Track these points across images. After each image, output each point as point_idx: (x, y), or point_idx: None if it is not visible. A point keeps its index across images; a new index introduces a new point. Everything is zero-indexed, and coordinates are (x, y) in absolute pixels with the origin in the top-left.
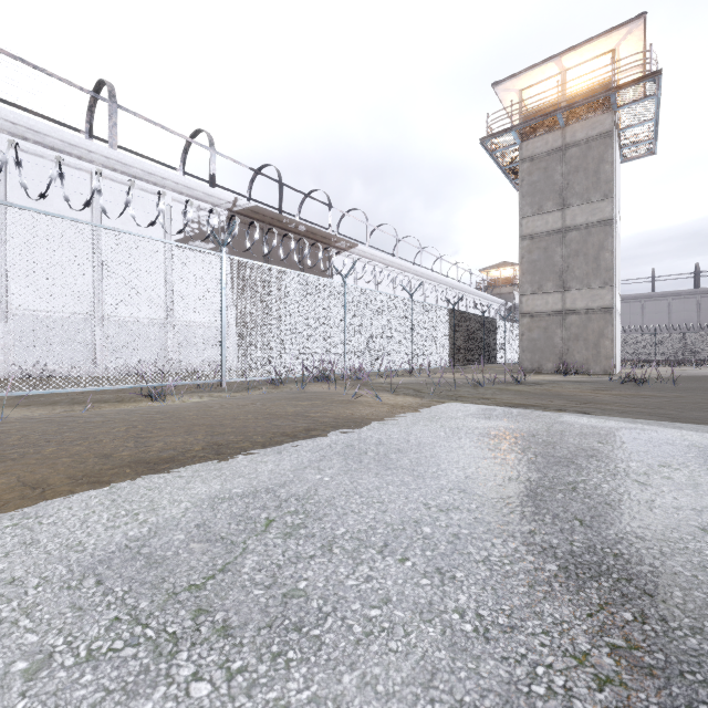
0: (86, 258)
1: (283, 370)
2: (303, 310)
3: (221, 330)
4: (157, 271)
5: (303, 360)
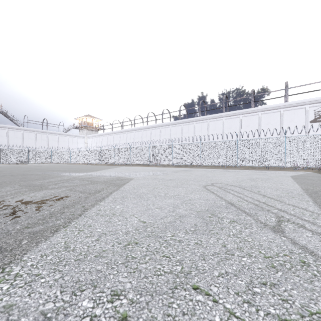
0: (254, 144)
1: (309, 165)
2: (320, 146)
3: (284, 154)
4: (302, 133)
5: (320, 162)
